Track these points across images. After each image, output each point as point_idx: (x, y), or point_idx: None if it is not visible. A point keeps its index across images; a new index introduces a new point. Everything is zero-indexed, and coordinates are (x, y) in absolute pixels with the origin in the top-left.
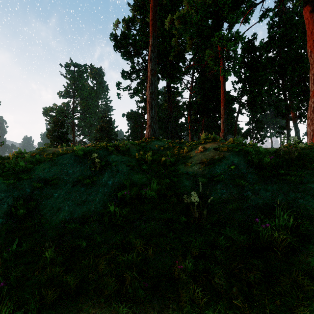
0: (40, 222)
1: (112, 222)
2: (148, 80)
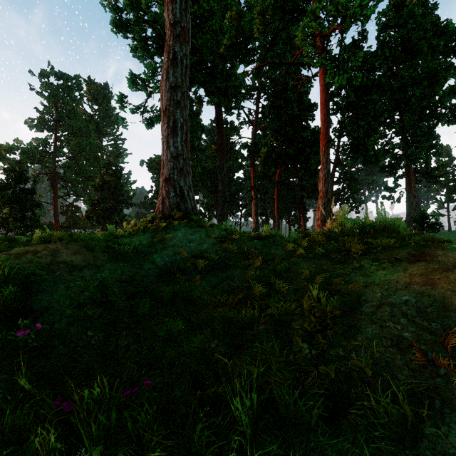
0: None
1: None
2: (165, 53)
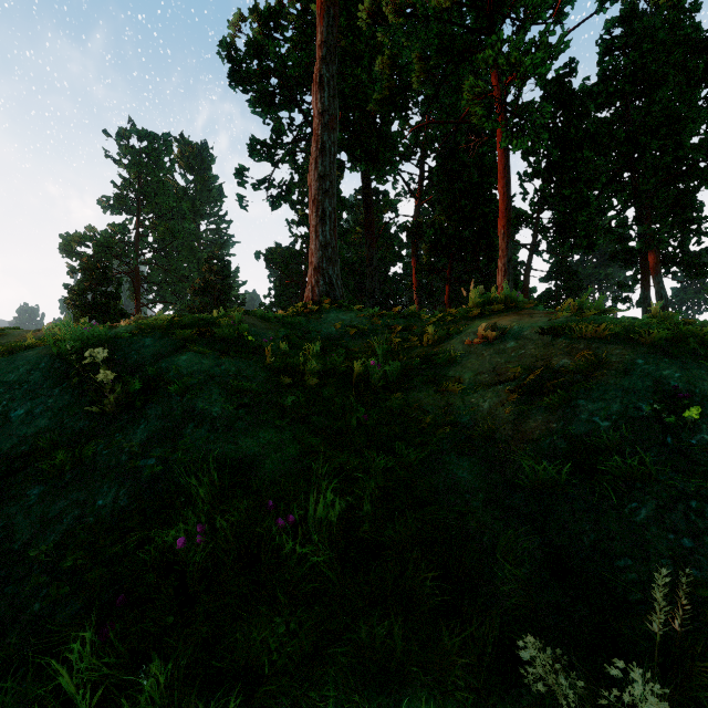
0: None
1: None
2: (313, 142)
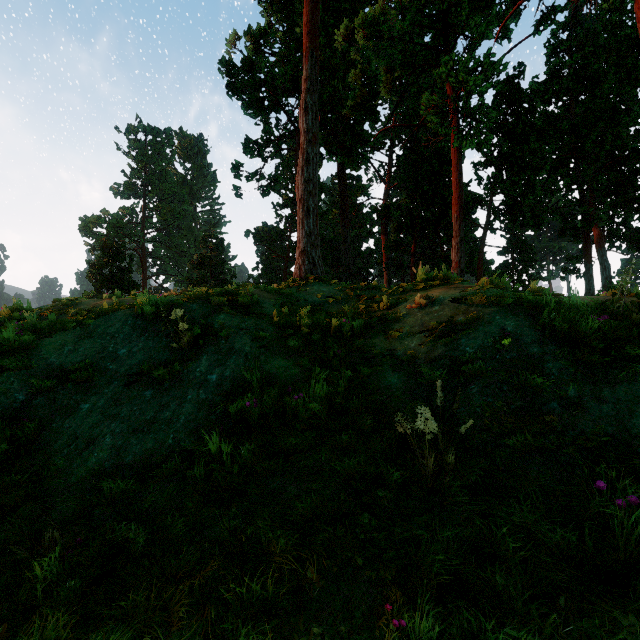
0: (41, 477)
1: (214, 477)
2: (300, 154)
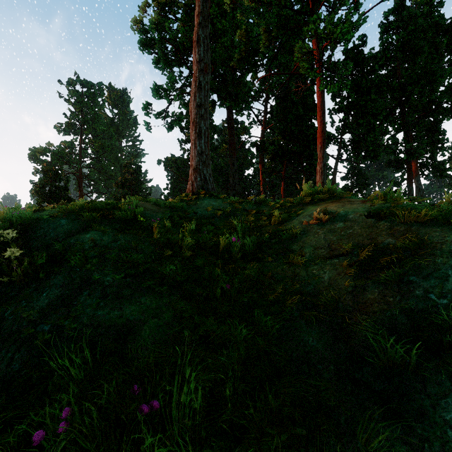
0: None
1: None
2: (193, 81)
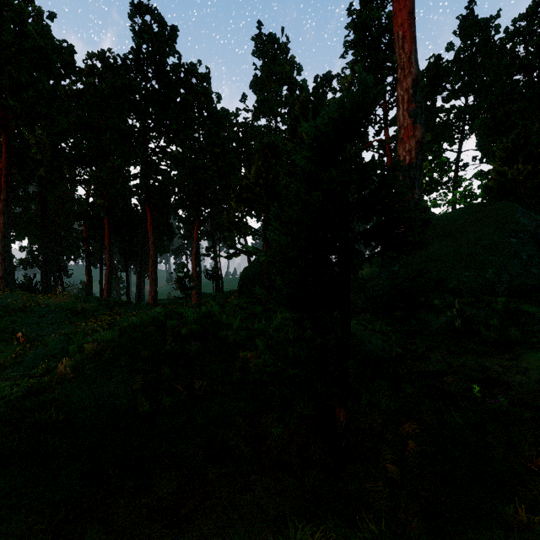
0: None
1: None
2: (0, 232)
